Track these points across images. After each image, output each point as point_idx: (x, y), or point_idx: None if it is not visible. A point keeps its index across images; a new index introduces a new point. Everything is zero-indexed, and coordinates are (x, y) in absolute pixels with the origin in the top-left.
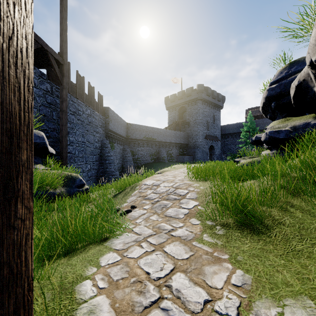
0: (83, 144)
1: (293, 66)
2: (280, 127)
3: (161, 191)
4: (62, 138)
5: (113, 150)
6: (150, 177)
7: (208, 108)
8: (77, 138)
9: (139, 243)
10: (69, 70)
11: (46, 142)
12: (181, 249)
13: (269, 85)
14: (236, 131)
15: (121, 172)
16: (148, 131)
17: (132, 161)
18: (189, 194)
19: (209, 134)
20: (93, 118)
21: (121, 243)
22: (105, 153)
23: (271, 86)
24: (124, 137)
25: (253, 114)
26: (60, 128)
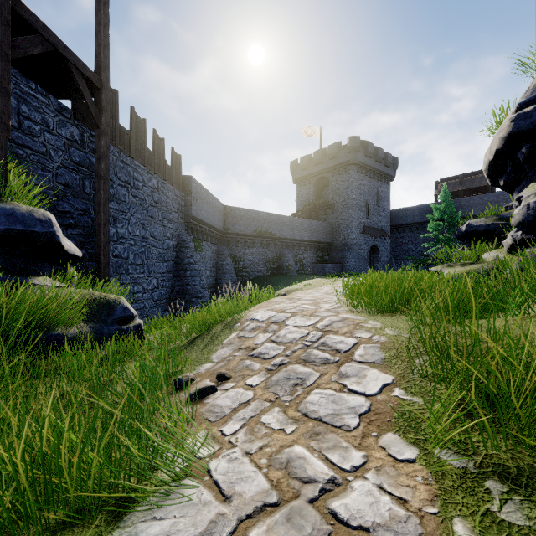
0: (144, 241)
1: None
2: None
3: (288, 338)
4: (100, 228)
5: (199, 253)
6: (265, 304)
7: (368, 180)
8: (133, 231)
9: None
10: (116, 105)
11: (56, 233)
12: None
13: (516, 109)
14: (419, 220)
15: (214, 291)
16: (262, 219)
17: (233, 272)
18: (361, 348)
19: (370, 224)
20: (163, 194)
21: None
22: (185, 258)
23: (522, 111)
24: (219, 230)
25: (449, 189)
26: (95, 209)
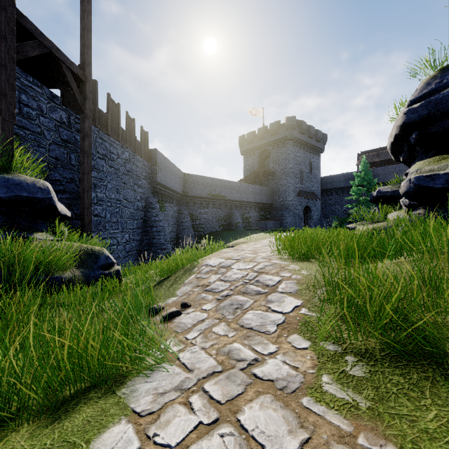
0: (118, 203)
1: (448, 72)
2: (434, 170)
3: (233, 278)
4: (84, 193)
5: (163, 212)
6: (216, 254)
7: (302, 152)
8: (109, 195)
9: (186, 397)
10: (96, 93)
11: (52, 198)
12: (279, 420)
13: (408, 105)
14: (343, 185)
15: (175, 244)
16: (215, 184)
17: (191, 228)
18: (283, 284)
19: (304, 189)
20: (133, 165)
21: (151, 391)
22: (152, 216)
23: (411, 106)
24: (179, 193)
25: (368, 160)
26: (80, 178)
